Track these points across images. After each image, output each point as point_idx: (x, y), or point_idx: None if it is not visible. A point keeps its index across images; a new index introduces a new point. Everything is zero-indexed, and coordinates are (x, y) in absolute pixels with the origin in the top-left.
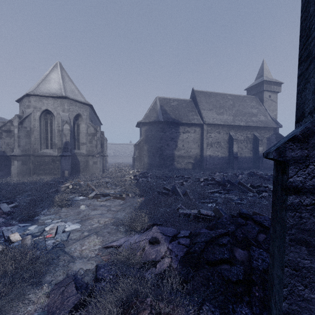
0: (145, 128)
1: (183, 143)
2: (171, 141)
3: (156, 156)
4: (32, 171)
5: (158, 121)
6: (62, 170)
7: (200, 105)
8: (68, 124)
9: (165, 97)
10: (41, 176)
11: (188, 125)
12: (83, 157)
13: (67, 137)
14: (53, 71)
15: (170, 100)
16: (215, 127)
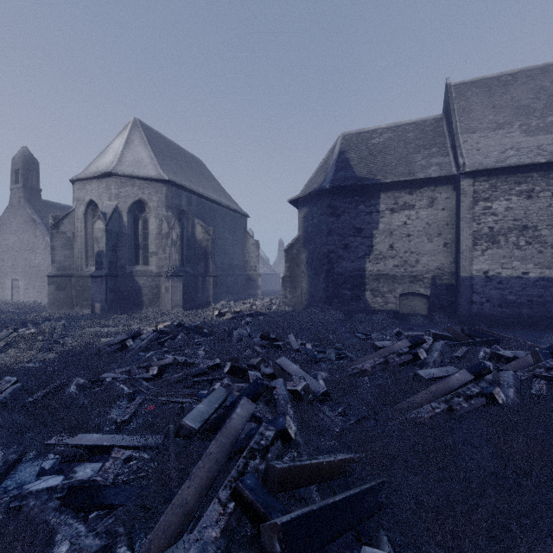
0: (303, 213)
1: (391, 240)
2: (355, 236)
3: (320, 277)
4: (75, 300)
5: (323, 192)
6: (91, 302)
7: (459, 122)
8: (102, 221)
9: (361, 129)
10: (85, 309)
11: (407, 187)
12: (149, 278)
13: (101, 244)
14: (119, 135)
15: (372, 133)
16: (509, 179)
